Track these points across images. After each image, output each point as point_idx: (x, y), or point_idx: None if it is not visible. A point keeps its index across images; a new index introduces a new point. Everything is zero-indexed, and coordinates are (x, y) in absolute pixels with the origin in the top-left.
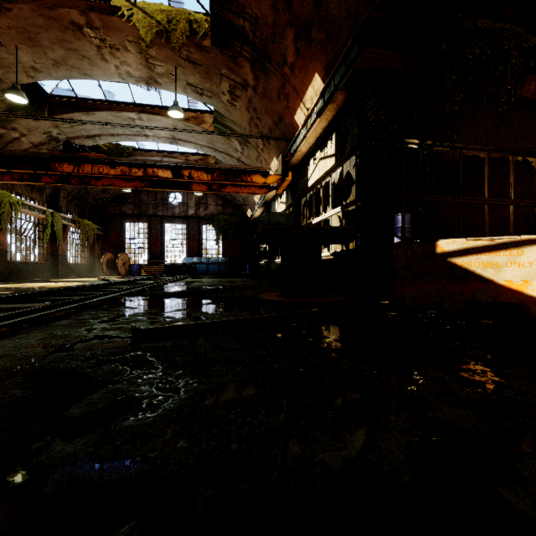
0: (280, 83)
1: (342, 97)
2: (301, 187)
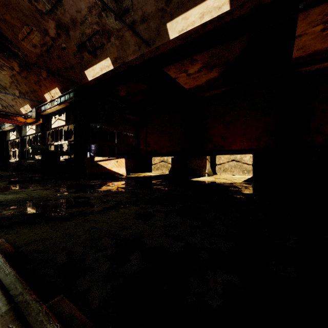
0: (37, 79)
1: (68, 104)
2: (47, 126)
